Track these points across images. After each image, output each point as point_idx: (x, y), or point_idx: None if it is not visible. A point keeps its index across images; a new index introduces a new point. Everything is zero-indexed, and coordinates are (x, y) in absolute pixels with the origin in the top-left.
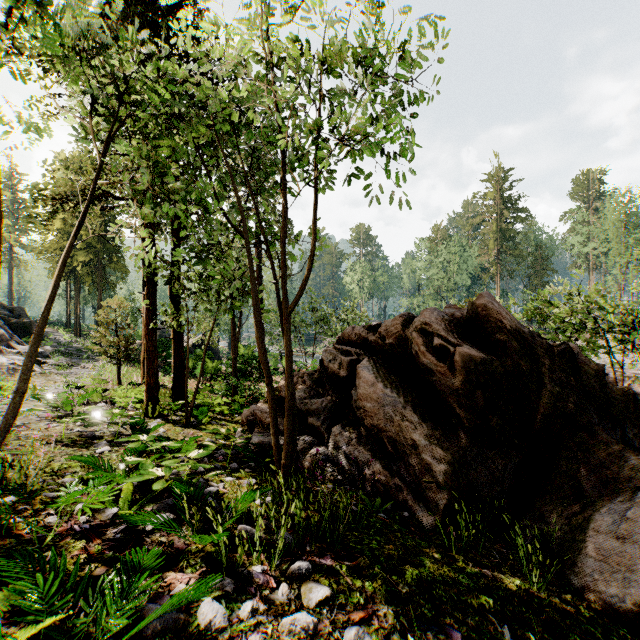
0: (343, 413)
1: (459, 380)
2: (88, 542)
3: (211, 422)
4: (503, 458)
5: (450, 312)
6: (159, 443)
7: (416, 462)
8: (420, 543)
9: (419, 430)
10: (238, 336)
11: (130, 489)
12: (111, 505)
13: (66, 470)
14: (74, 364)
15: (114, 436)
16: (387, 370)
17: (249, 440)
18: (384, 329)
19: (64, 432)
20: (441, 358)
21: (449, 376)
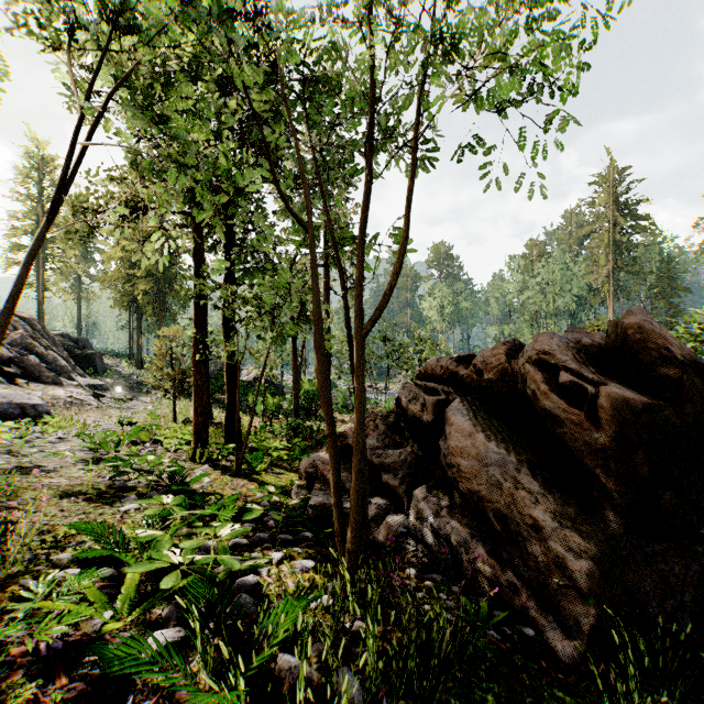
0: (427, 470)
1: (606, 435)
2: (47, 682)
3: (266, 470)
4: (679, 555)
5: (573, 338)
6: (182, 512)
7: (539, 551)
8: (563, 699)
9: (542, 504)
10: (300, 369)
11: (135, 580)
12: (103, 607)
13: (72, 538)
14: (132, 398)
15: (149, 487)
16: (487, 415)
17: (306, 502)
18: (481, 360)
19: (94, 480)
20: (572, 401)
21: (589, 428)
